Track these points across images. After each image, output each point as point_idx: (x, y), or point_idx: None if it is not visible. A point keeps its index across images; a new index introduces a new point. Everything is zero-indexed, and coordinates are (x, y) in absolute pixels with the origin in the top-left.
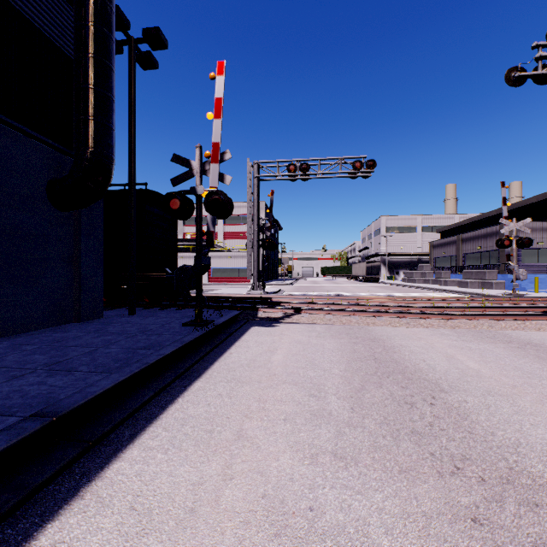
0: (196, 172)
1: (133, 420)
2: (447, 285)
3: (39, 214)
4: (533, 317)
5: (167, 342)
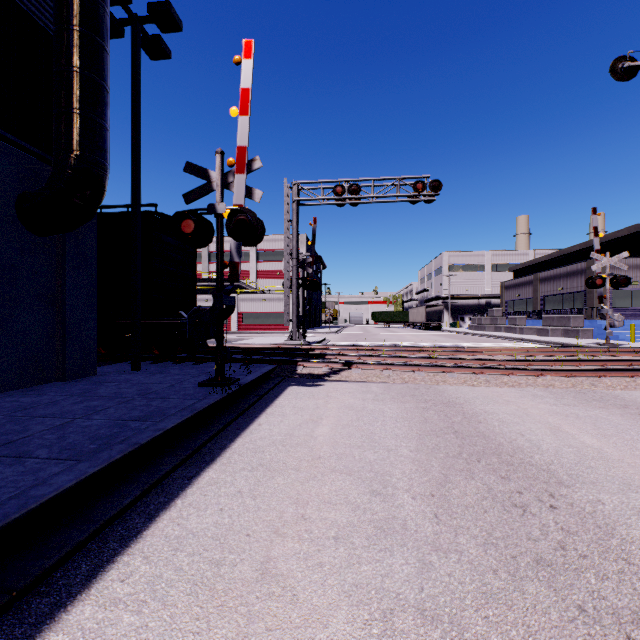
0: (215, 185)
1: (100, 542)
2: (523, 333)
3: (5, 238)
4: None
5: (173, 409)
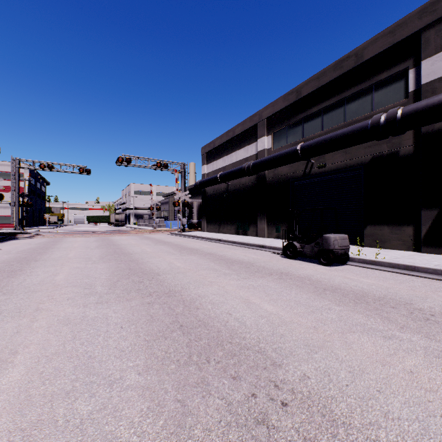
0: None
1: None
2: (149, 226)
3: None
4: (126, 233)
5: None
